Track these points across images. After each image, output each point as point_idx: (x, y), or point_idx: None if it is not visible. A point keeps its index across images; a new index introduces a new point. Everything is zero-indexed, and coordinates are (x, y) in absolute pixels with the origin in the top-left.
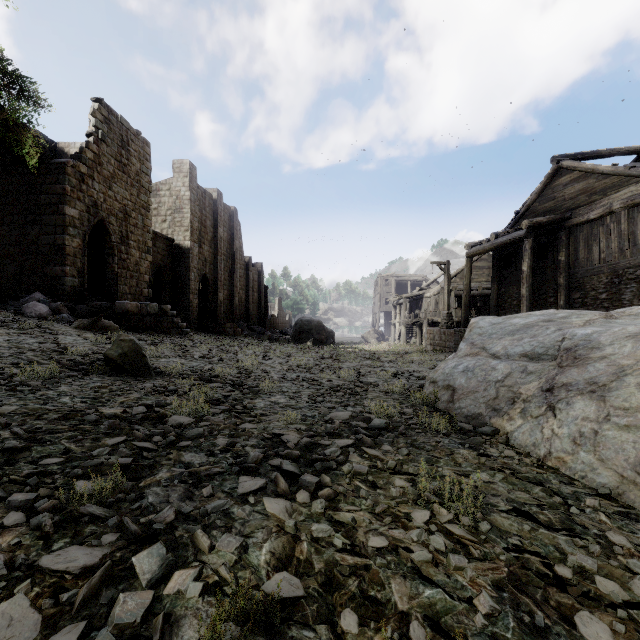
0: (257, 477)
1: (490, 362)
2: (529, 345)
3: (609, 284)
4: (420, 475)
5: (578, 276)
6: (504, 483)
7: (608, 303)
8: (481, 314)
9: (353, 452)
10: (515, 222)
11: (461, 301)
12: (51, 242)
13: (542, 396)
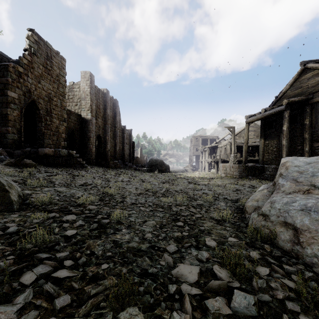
0: None
1: None
2: None
3: None
4: None
5: (318, 133)
6: None
7: None
8: (250, 156)
9: None
10: (275, 103)
11: (239, 149)
12: None
13: None
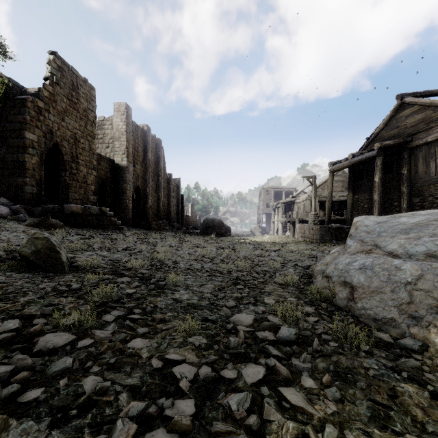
0: None
1: (391, 261)
2: (433, 244)
3: None
4: None
5: (418, 185)
6: None
7: None
8: (337, 215)
9: (268, 398)
10: (366, 146)
11: (322, 205)
12: (15, 159)
13: None
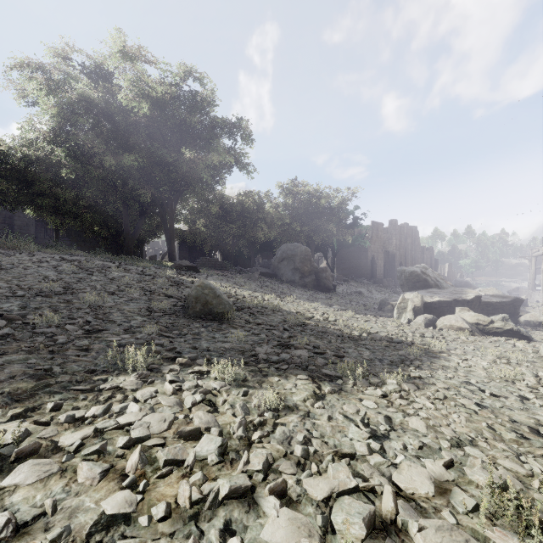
0: None
1: None
2: None
3: None
4: None
5: None
6: None
7: None
8: None
9: None
10: None
11: None
12: (364, 264)
13: None
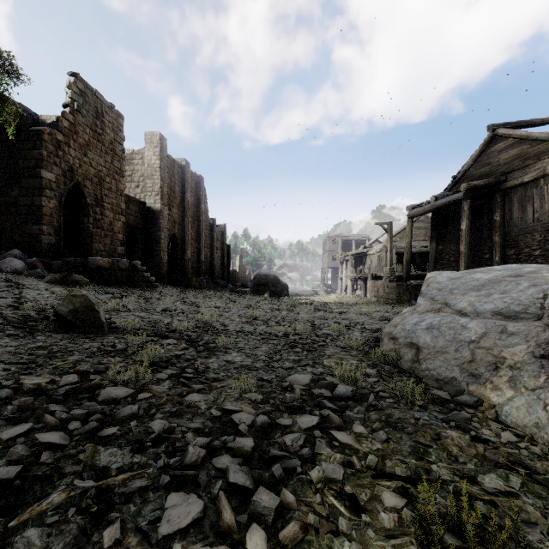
0: (193, 495)
1: (458, 320)
2: (502, 302)
3: (543, 241)
4: (422, 495)
5: (512, 234)
6: (527, 495)
7: (542, 259)
8: (419, 269)
9: (320, 438)
10: (452, 186)
11: (401, 258)
12: (29, 203)
13: (536, 363)
